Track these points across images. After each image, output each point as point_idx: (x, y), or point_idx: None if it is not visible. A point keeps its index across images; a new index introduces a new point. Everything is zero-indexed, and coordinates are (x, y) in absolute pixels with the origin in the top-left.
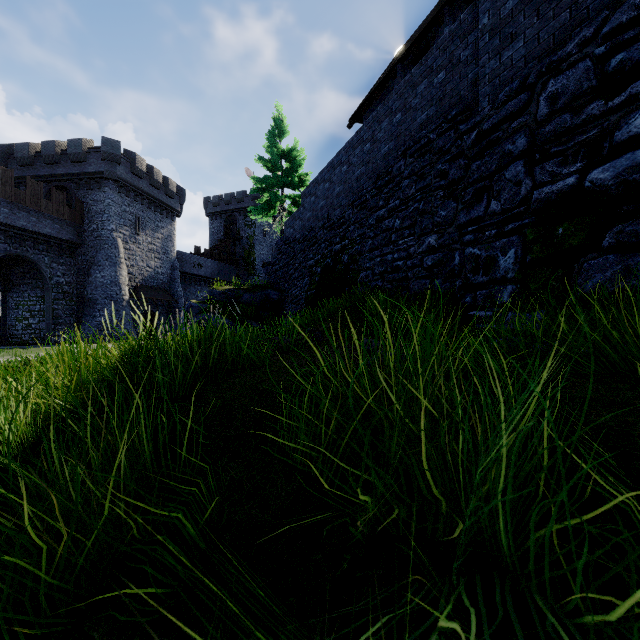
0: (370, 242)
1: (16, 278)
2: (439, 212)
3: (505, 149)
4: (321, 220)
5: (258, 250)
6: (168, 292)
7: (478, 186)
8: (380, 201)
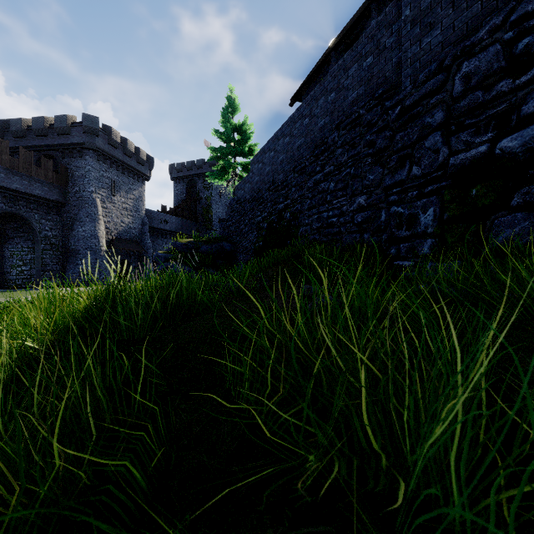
0: (309, 202)
1: (11, 232)
2: (368, 176)
3: (425, 122)
4: (267, 183)
5: (215, 208)
6: (139, 244)
7: (401, 154)
8: (317, 167)
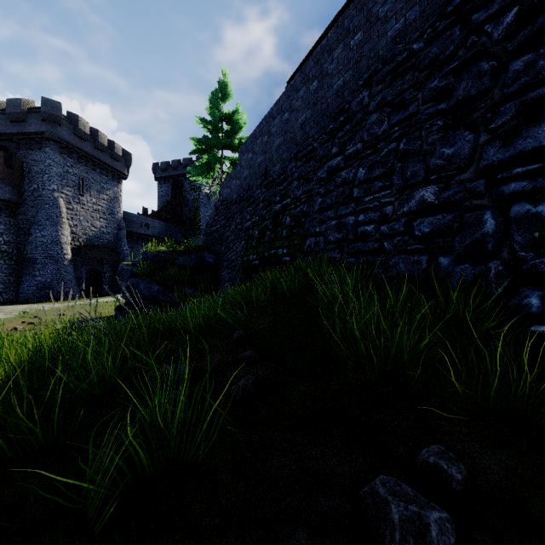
0: (320, 200)
1: None
2: (439, 150)
3: None
4: (259, 178)
5: (203, 212)
6: (114, 251)
7: (532, 95)
8: (333, 148)
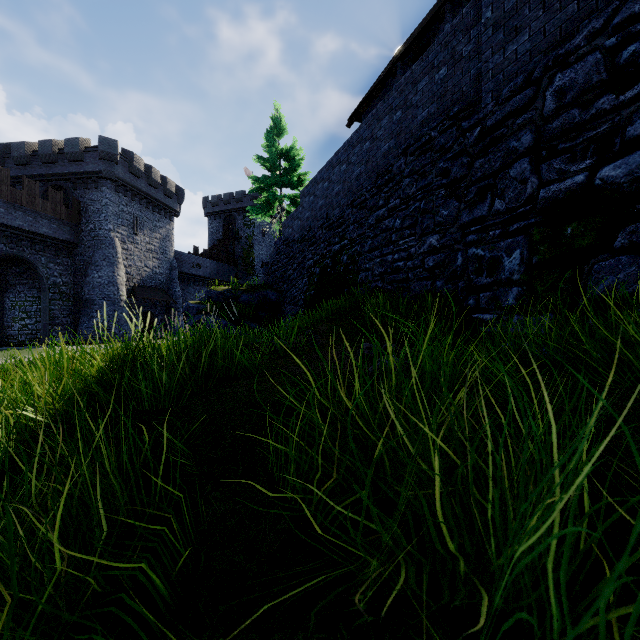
0: (370, 242)
1: (12, 278)
2: (441, 211)
3: (510, 146)
4: (320, 220)
5: (257, 250)
6: (166, 292)
7: (481, 184)
8: (380, 200)
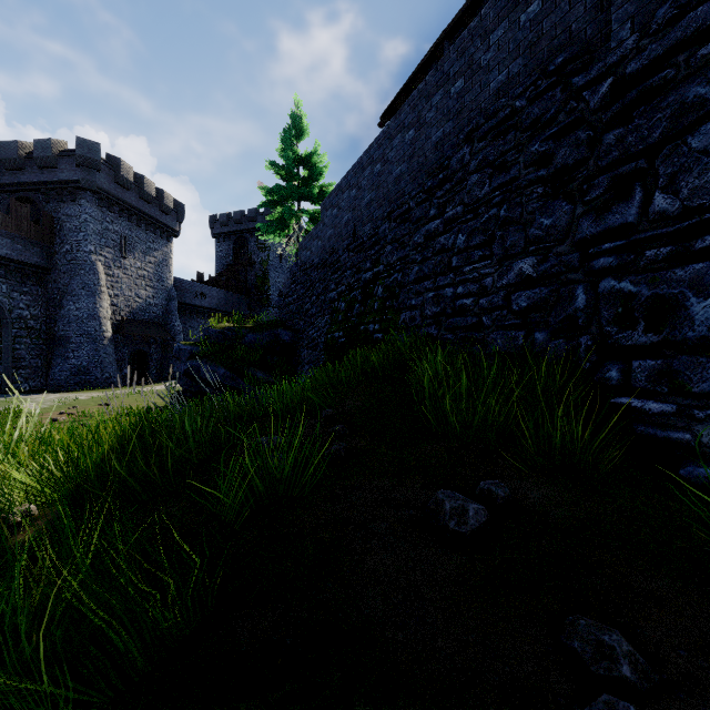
0: (416, 268)
1: None
2: (538, 220)
3: (687, 96)
4: (346, 239)
5: (273, 277)
6: (163, 327)
7: (621, 171)
8: (431, 209)
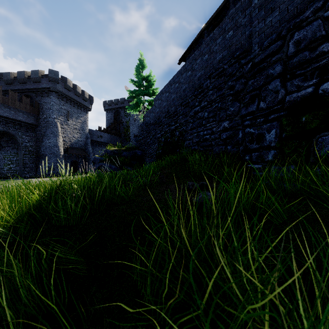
0: (191, 125)
1: (3, 143)
2: (230, 108)
3: (268, 72)
4: (164, 113)
5: (131, 128)
6: (84, 150)
7: (252, 94)
8: (196, 102)
